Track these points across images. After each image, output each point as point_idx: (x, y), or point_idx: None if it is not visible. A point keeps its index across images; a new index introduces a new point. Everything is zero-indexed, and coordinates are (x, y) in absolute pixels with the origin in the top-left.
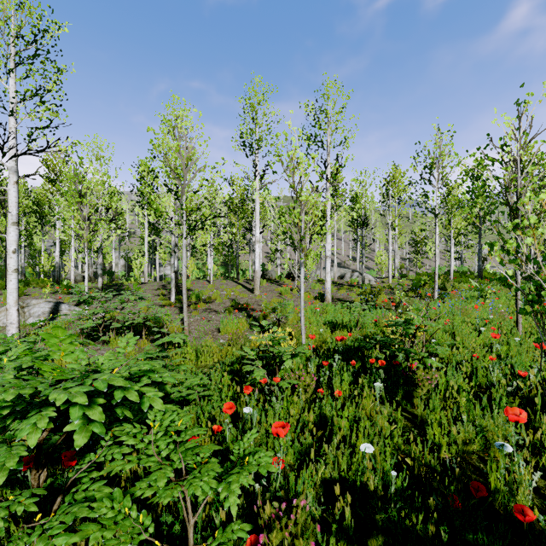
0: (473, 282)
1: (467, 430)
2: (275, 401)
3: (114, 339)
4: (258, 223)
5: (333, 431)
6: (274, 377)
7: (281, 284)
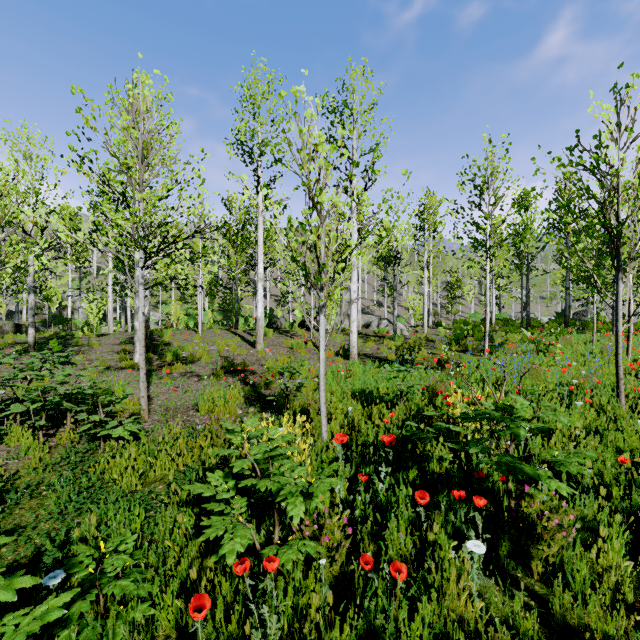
0: (526, 332)
1: None
2: (267, 615)
3: (15, 432)
4: (261, 255)
5: None
6: (265, 557)
7: (292, 335)
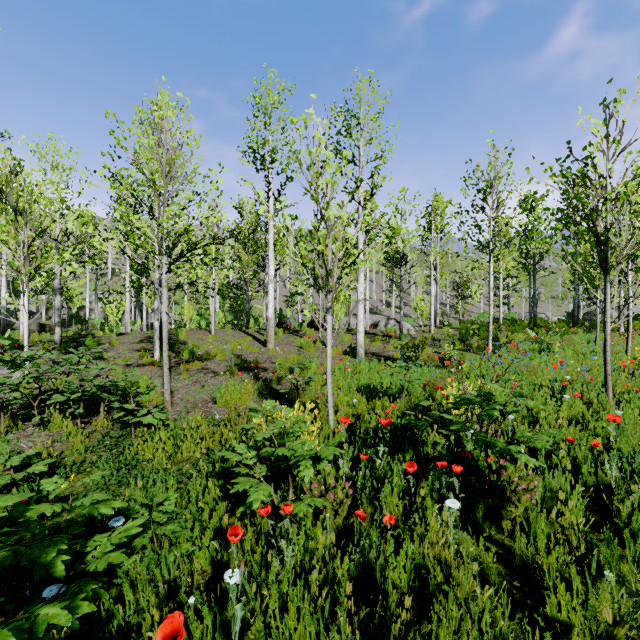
0: (530, 332)
1: (616, 600)
2: (284, 546)
3: (56, 419)
4: (271, 258)
5: (388, 611)
6: (283, 503)
7: (301, 335)
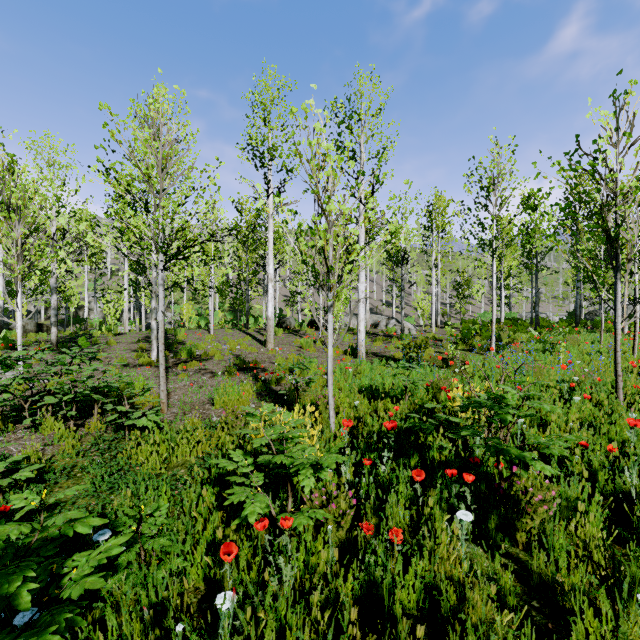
0: (533, 332)
1: None
2: (283, 564)
3: (48, 422)
4: (271, 257)
5: None
6: (281, 517)
7: (301, 334)
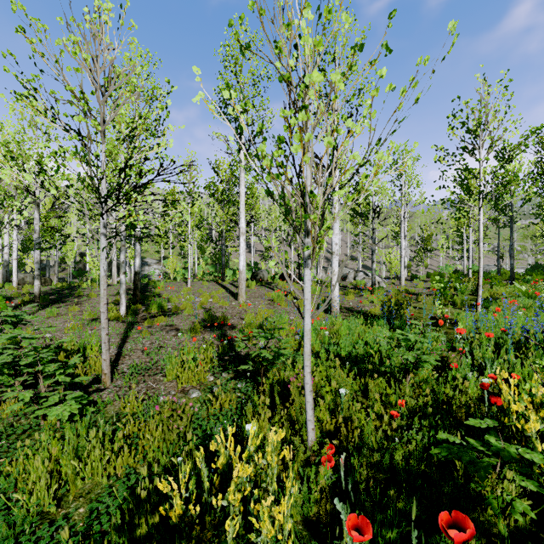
0: (518, 286)
1: None
2: None
3: None
4: (243, 210)
5: None
6: None
7: (273, 287)
